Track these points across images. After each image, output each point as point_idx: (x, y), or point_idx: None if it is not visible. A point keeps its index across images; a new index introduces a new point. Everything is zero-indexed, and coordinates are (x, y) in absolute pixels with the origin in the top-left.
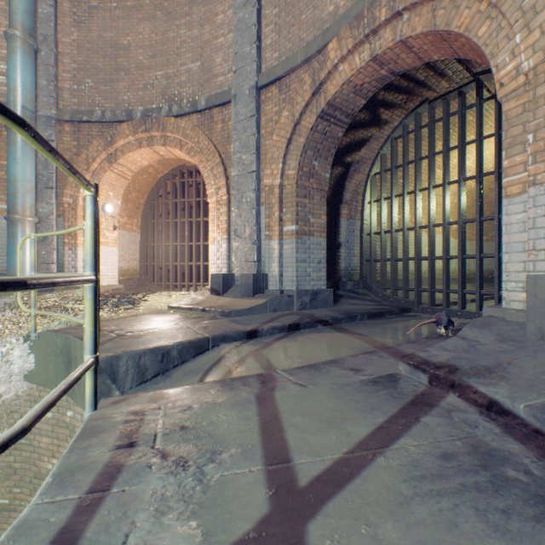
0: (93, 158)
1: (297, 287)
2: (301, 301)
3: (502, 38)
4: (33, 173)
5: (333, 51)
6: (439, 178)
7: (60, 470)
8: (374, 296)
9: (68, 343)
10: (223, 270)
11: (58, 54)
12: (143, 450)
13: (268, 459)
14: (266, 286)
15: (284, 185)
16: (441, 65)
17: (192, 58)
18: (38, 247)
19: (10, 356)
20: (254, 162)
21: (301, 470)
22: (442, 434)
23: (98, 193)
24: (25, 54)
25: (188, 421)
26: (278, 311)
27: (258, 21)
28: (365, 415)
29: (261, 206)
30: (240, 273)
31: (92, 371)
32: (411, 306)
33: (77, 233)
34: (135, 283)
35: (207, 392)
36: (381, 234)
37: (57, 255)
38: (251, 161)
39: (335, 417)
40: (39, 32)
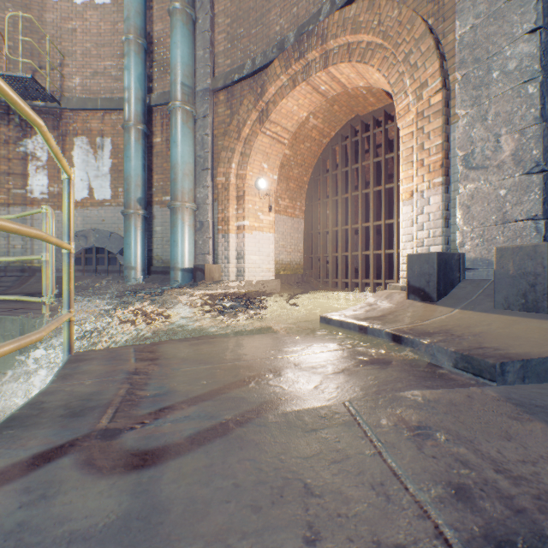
0: (243, 122)
1: None
2: None
3: None
4: (190, 155)
5: None
6: None
7: None
8: None
9: None
10: (431, 249)
11: (213, 17)
12: None
13: None
14: None
15: None
16: None
17: None
18: (196, 236)
19: None
20: None
21: None
22: None
23: None
24: (182, 26)
25: None
26: None
27: None
28: None
29: None
30: (494, 247)
31: None
32: None
33: (228, 217)
34: (298, 279)
35: None
36: None
37: (212, 245)
38: None
39: None
40: (197, 0)
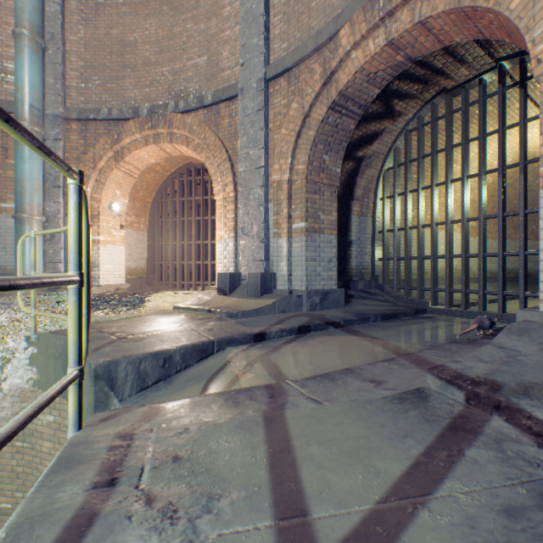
0: (99, 157)
1: (307, 287)
2: (310, 302)
3: (540, 9)
4: (41, 172)
5: (345, 37)
6: (455, 173)
7: (19, 520)
8: (386, 296)
9: (67, 346)
10: (230, 269)
11: (65, 53)
12: (124, 492)
13: (279, 510)
14: (275, 286)
15: (293, 180)
16: (461, 50)
17: (198, 52)
18: (46, 246)
19: (12, 357)
20: (261, 157)
21: (322, 529)
22: (497, 476)
23: (83, 181)
24: (32, 53)
25: (183, 448)
26: (287, 312)
27: (266, 11)
28: (395, 444)
29: (268, 203)
30: (247, 272)
31: (76, 385)
32: (427, 307)
33: None
34: (143, 282)
35: (208, 408)
36: (395, 232)
37: (64, 254)
38: (259, 156)
39: (359, 447)
40: (47, 31)
